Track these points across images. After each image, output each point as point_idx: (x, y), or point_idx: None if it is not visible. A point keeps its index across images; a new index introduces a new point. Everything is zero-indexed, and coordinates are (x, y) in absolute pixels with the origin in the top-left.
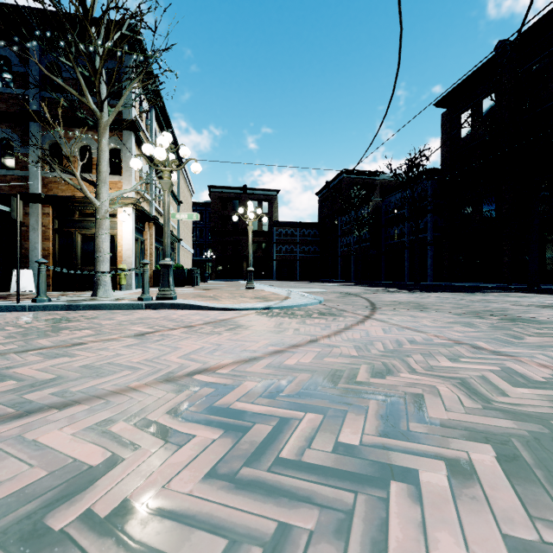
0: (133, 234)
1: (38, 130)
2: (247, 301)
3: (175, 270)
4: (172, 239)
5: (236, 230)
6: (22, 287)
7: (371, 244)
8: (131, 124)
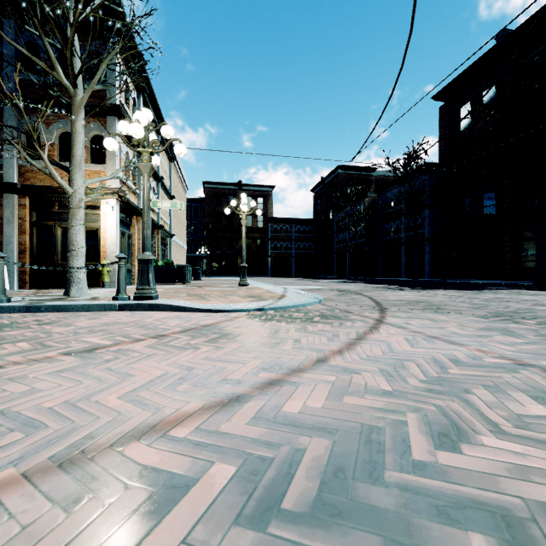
0: (117, 227)
1: (13, 115)
2: (238, 301)
3: (165, 266)
4: (163, 235)
5: (231, 226)
6: None
7: (367, 240)
8: (115, 109)
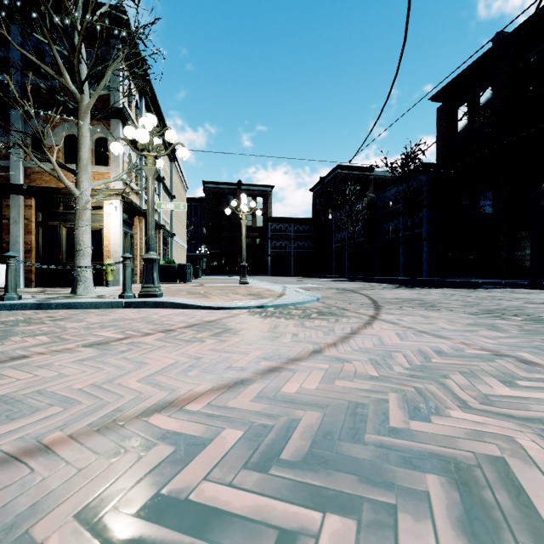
0: (121, 228)
1: (20, 118)
2: (239, 299)
3: (166, 265)
4: (164, 234)
5: (230, 225)
6: (2, 283)
7: (365, 239)
8: (119, 112)
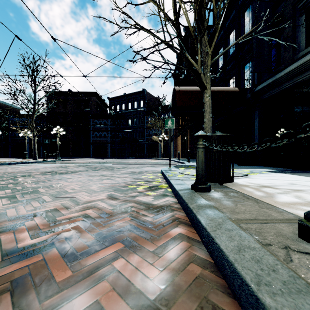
0: None
1: None
2: None
3: None
4: None
5: None
6: None
7: (3, 138)
8: None
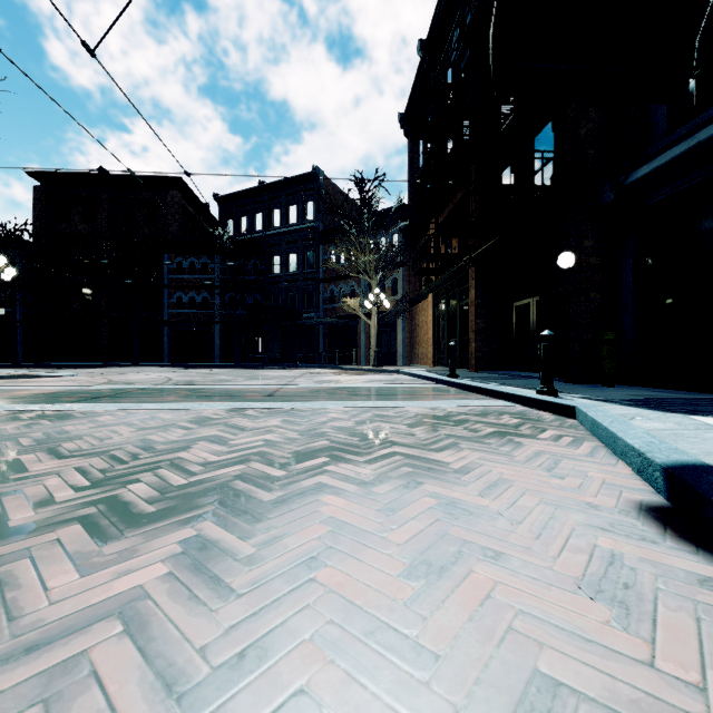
0: None
1: None
2: None
3: None
4: None
5: None
6: None
7: None
8: None
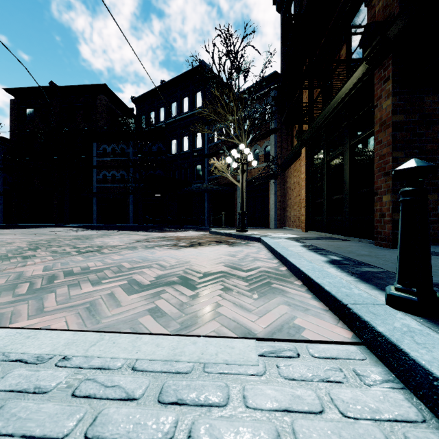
0: None
1: None
2: None
3: None
4: None
5: None
6: None
7: None
8: None
